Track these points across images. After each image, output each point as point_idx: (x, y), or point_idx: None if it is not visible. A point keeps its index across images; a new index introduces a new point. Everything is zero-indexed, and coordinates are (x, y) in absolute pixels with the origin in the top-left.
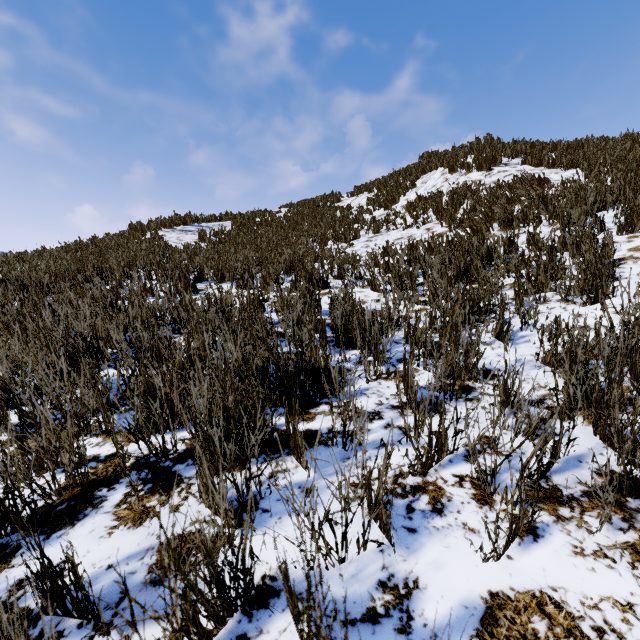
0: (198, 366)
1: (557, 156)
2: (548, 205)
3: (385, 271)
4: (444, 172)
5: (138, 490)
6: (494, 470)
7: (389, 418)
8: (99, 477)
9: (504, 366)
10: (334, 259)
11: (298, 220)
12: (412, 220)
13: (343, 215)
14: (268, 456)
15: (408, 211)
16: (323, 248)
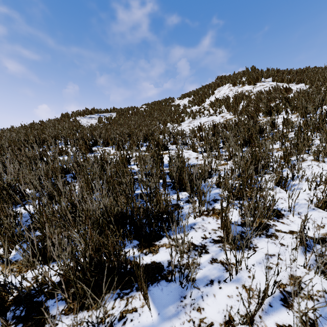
0: (69, 217)
1: (292, 77)
2: (291, 103)
3: (200, 140)
4: (230, 86)
5: None
6: (312, 320)
7: (213, 252)
8: None
9: (287, 207)
10: (171, 133)
11: (151, 112)
12: (213, 111)
13: (175, 109)
14: (121, 291)
15: (211, 107)
16: (165, 127)
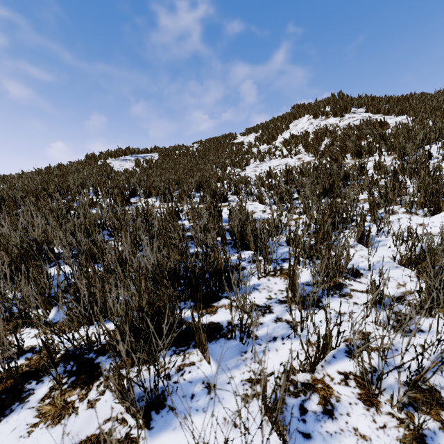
0: (119, 271)
1: (391, 106)
2: (387, 141)
3: (269, 189)
4: (309, 118)
5: (62, 383)
6: (374, 367)
7: (278, 312)
8: (31, 369)
9: (367, 266)
10: (231, 180)
11: (206, 152)
12: (287, 152)
13: (238, 148)
14: (177, 348)
15: (284, 146)
16: (223, 172)
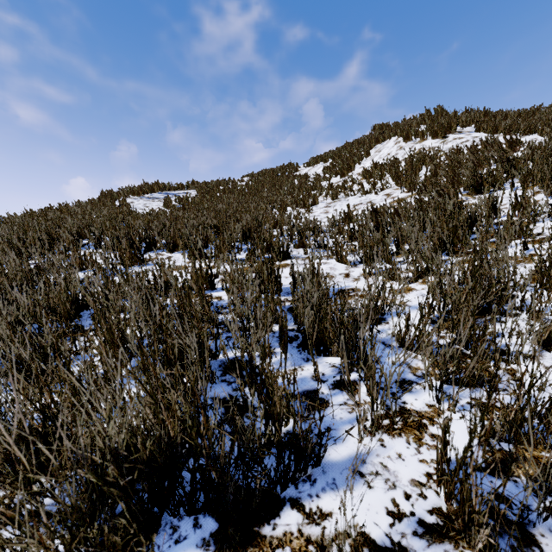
0: None
1: (514, 122)
2: (521, 168)
3: (350, 239)
4: (398, 141)
5: None
6: None
7: None
8: None
9: None
10: (294, 225)
11: (258, 188)
12: (369, 186)
13: (301, 182)
14: None
15: (365, 178)
16: (282, 214)
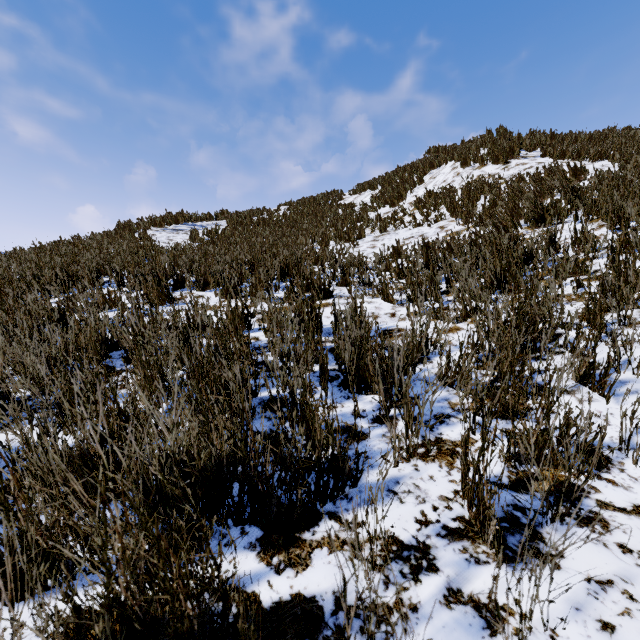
0: (76, 488)
1: (583, 147)
2: (586, 198)
3: (398, 276)
4: (455, 166)
5: None
6: None
7: (448, 569)
8: None
9: (615, 439)
10: (337, 261)
11: (297, 218)
12: (422, 218)
13: (346, 213)
14: None
15: (417, 208)
16: (324, 249)
